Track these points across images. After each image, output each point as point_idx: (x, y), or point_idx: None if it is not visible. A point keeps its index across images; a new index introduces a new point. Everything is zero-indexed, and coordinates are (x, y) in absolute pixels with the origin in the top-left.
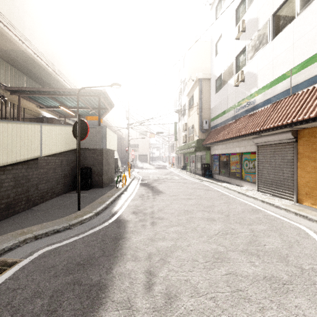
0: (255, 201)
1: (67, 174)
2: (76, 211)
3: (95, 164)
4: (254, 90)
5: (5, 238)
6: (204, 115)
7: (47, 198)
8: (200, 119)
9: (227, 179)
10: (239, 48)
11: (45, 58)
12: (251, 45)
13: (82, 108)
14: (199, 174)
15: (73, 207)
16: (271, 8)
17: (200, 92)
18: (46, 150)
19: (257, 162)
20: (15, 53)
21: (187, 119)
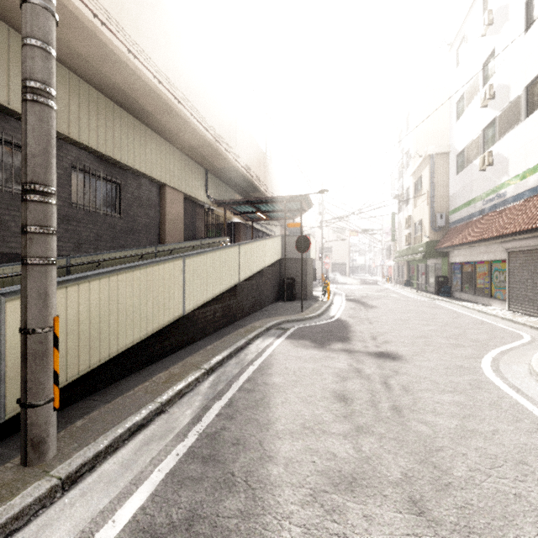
0: (493, 318)
1: (275, 284)
2: (300, 313)
3: (298, 275)
4: (504, 179)
5: (270, 320)
6: (438, 206)
7: (266, 304)
8: (431, 212)
9: (472, 297)
10: (487, 119)
11: (246, 165)
12: (501, 119)
13: (276, 212)
14: (432, 292)
15: (294, 310)
16: (524, 79)
17: (431, 174)
18: (267, 261)
19: (507, 273)
20: (226, 169)
21: (412, 210)
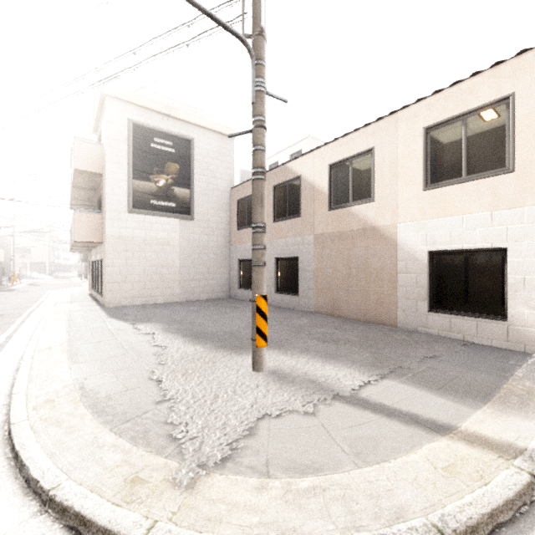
0: None
1: None
2: None
3: None
4: None
5: None
6: None
7: None
8: None
9: None
10: None
11: None
12: None
13: None
14: None
15: None
16: None
17: None
18: None
19: None
20: None
21: None
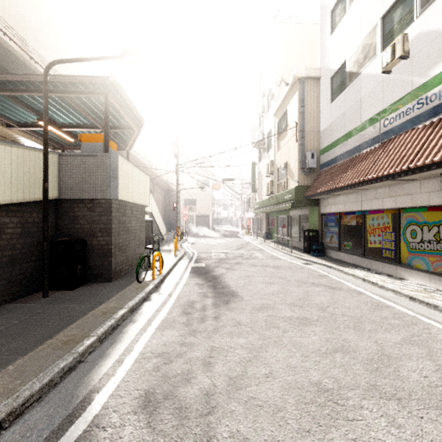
0: None
1: (23, 255)
2: None
3: (96, 233)
4: (441, 69)
5: None
6: (308, 143)
7: None
8: (301, 149)
9: (360, 260)
10: None
11: (2, 20)
12: None
13: (85, 128)
14: (297, 247)
15: None
16: None
17: (301, 101)
18: None
19: None
20: None
21: (275, 154)
